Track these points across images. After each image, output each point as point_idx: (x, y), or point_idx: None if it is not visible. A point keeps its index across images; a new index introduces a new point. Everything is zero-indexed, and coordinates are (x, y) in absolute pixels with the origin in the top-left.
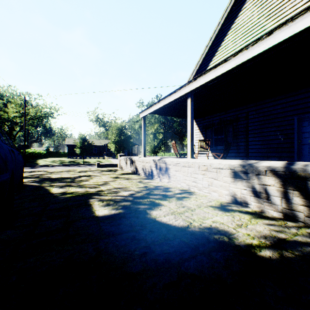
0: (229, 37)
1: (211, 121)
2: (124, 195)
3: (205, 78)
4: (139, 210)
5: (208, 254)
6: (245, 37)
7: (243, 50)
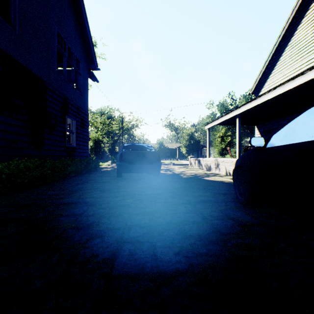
0: (286, 53)
1: (270, 127)
2: (193, 174)
3: (245, 107)
4: (198, 177)
5: (214, 182)
6: (300, 53)
7: (263, 95)
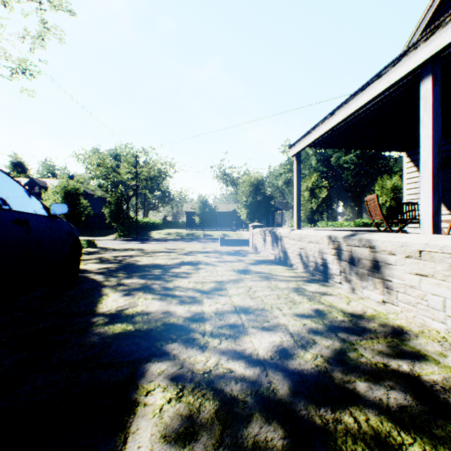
0: None
1: None
2: (258, 355)
3: None
4: None
5: None
6: None
7: None
